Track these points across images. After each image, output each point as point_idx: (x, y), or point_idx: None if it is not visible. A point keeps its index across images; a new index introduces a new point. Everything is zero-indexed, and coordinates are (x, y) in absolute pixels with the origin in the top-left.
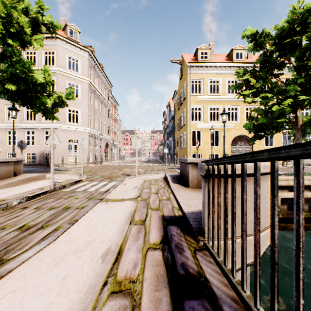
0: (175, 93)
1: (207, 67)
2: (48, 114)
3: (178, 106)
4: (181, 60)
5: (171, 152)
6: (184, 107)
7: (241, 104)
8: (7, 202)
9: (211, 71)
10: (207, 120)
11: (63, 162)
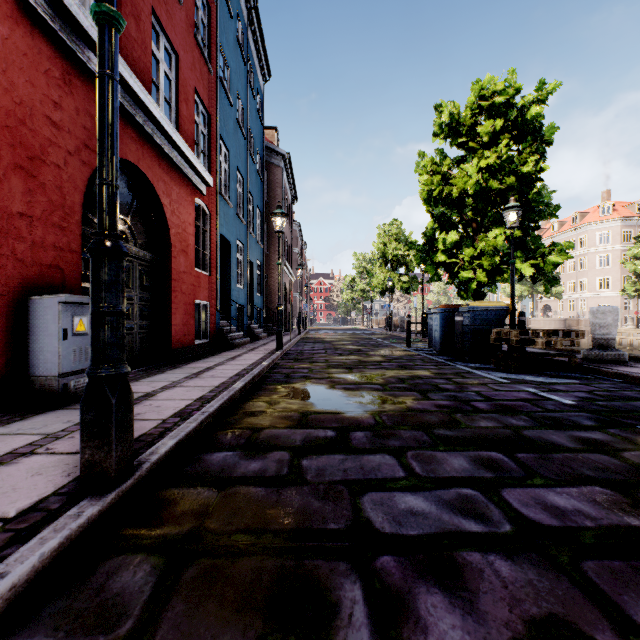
0: None
1: None
2: (556, 297)
3: None
4: None
5: None
6: None
7: None
8: None
9: None
10: None
11: None
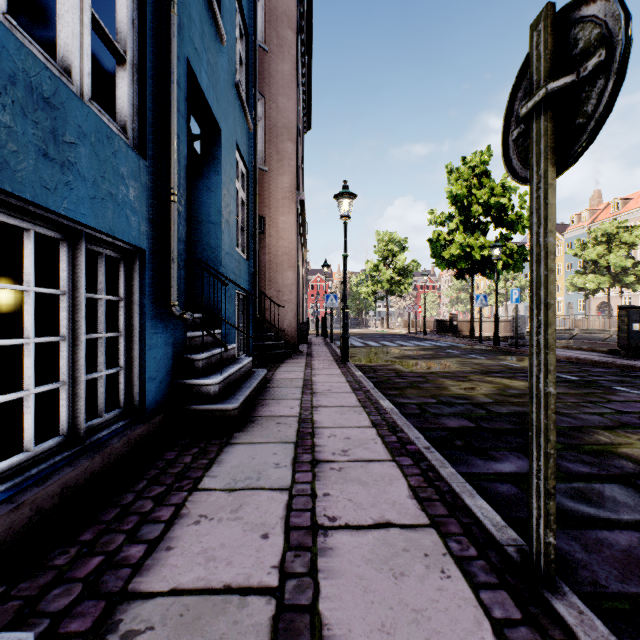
0: None
1: None
2: None
3: None
4: None
5: None
6: None
7: None
8: None
9: None
10: None
11: None
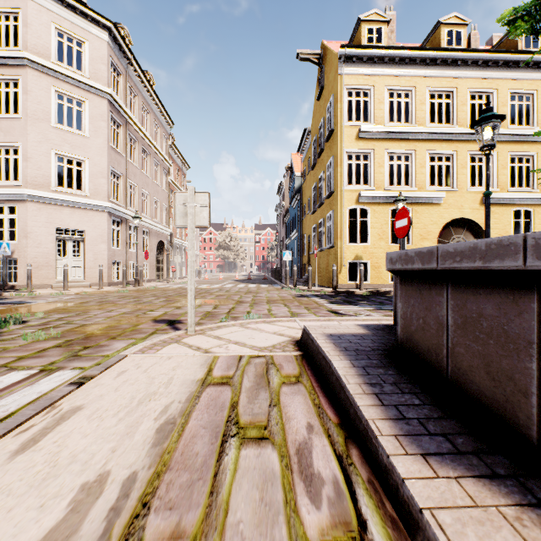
0: (305, 135)
1: (383, 61)
2: None
3: (311, 161)
4: (320, 53)
5: (294, 261)
6: (328, 157)
7: (460, 148)
8: None
9: (393, 69)
10: (384, 183)
11: (43, 282)
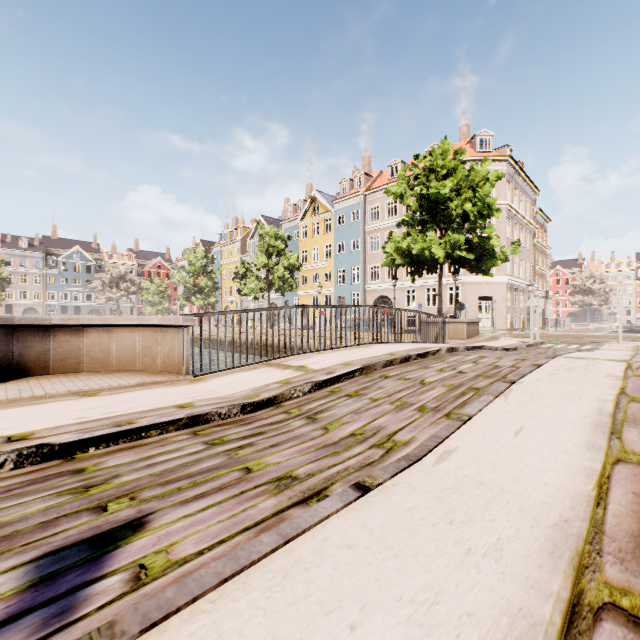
0: None
1: None
2: (484, 271)
3: None
4: None
5: None
6: None
7: None
8: (520, 345)
9: None
10: None
11: None
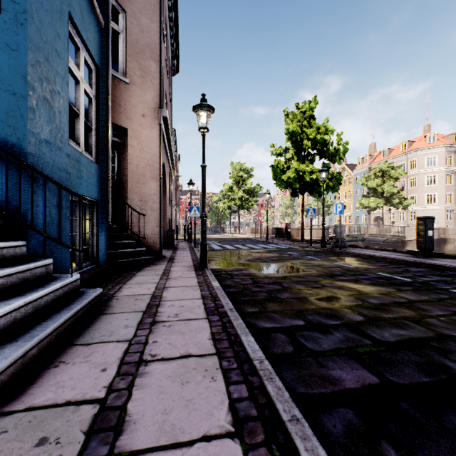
0: None
1: None
2: (403, 209)
3: None
4: None
5: None
6: None
7: None
8: None
9: None
10: None
11: None
